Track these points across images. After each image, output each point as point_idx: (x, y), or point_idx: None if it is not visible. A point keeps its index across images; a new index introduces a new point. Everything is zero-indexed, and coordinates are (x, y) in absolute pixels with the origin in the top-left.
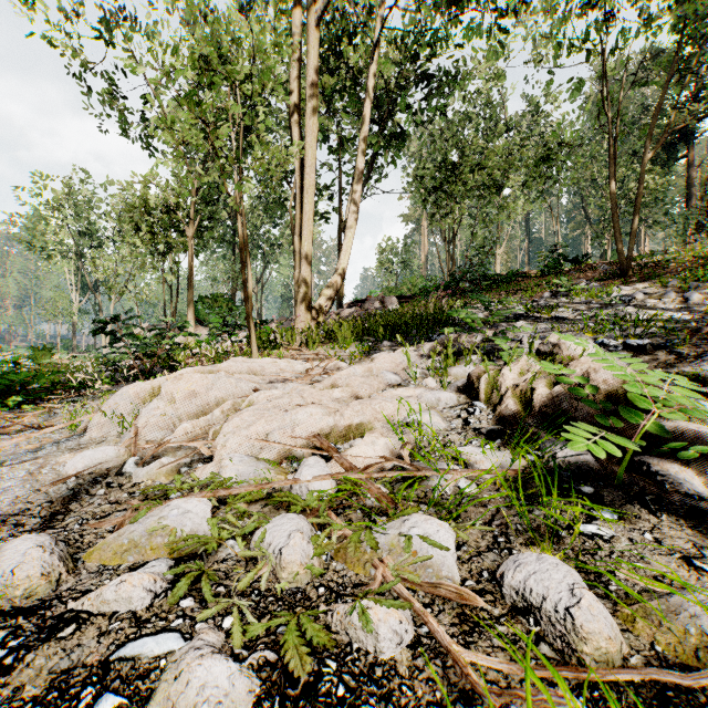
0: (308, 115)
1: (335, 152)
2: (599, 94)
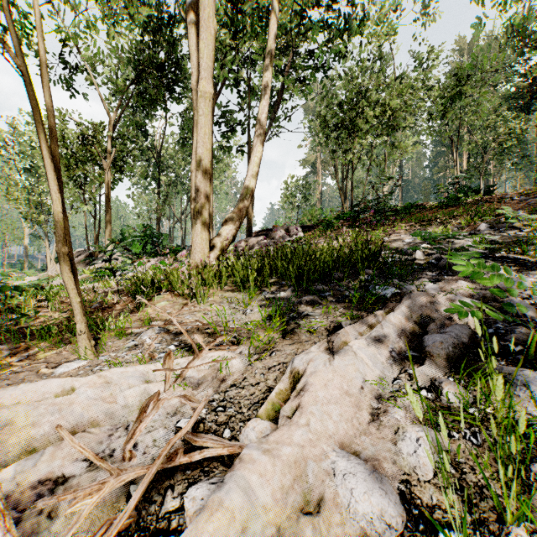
0: (202, 4)
1: (245, 96)
2: (529, 6)
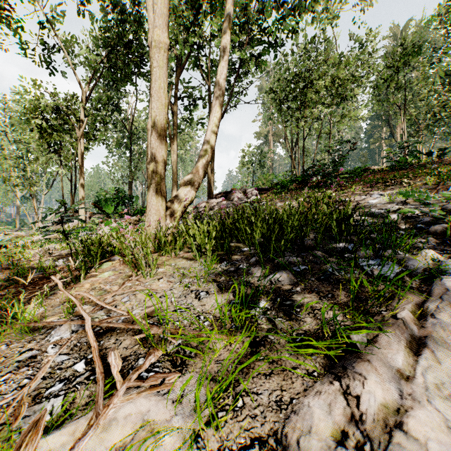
0: None
1: (206, 72)
2: None
